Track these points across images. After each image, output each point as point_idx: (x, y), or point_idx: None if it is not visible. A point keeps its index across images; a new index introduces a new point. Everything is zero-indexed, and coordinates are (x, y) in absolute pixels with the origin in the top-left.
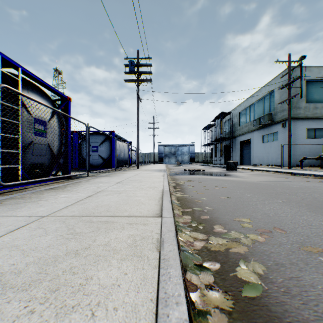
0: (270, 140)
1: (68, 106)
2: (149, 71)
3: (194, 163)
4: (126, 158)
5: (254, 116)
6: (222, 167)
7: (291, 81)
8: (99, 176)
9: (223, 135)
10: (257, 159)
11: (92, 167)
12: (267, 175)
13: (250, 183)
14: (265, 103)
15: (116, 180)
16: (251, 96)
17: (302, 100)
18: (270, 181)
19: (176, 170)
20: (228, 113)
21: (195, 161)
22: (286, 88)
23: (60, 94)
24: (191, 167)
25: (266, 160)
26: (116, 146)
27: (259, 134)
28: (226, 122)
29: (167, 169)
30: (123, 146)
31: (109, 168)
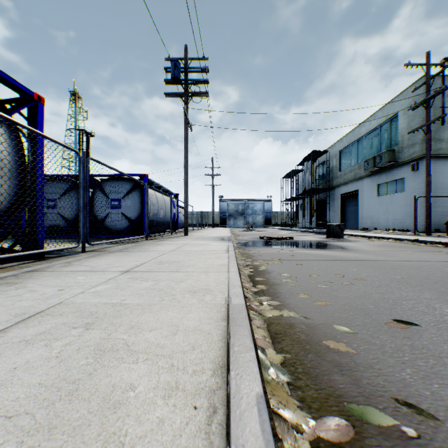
0: (390, 191)
1: (37, 112)
2: (204, 80)
3: (270, 226)
4: (169, 218)
5: (363, 156)
6: (316, 232)
7: (432, 95)
8: (106, 251)
9: (314, 185)
10: (368, 220)
11: (112, 233)
12: (405, 247)
13: (401, 268)
14: (382, 135)
15: (127, 264)
16: (359, 125)
17: (444, 127)
18: (430, 261)
19: (248, 238)
20: (323, 152)
21: (272, 224)
22: (419, 109)
23: (12, 83)
24: (269, 233)
25: (383, 222)
26: (152, 199)
27: (372, 182)
28: (319, 167)
29: (233, 236)
30: (164, 199)
31: (138, 235)
